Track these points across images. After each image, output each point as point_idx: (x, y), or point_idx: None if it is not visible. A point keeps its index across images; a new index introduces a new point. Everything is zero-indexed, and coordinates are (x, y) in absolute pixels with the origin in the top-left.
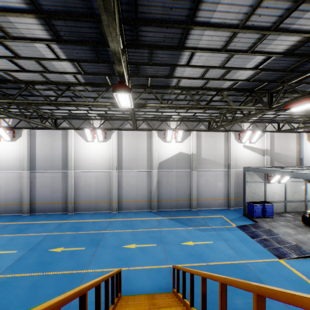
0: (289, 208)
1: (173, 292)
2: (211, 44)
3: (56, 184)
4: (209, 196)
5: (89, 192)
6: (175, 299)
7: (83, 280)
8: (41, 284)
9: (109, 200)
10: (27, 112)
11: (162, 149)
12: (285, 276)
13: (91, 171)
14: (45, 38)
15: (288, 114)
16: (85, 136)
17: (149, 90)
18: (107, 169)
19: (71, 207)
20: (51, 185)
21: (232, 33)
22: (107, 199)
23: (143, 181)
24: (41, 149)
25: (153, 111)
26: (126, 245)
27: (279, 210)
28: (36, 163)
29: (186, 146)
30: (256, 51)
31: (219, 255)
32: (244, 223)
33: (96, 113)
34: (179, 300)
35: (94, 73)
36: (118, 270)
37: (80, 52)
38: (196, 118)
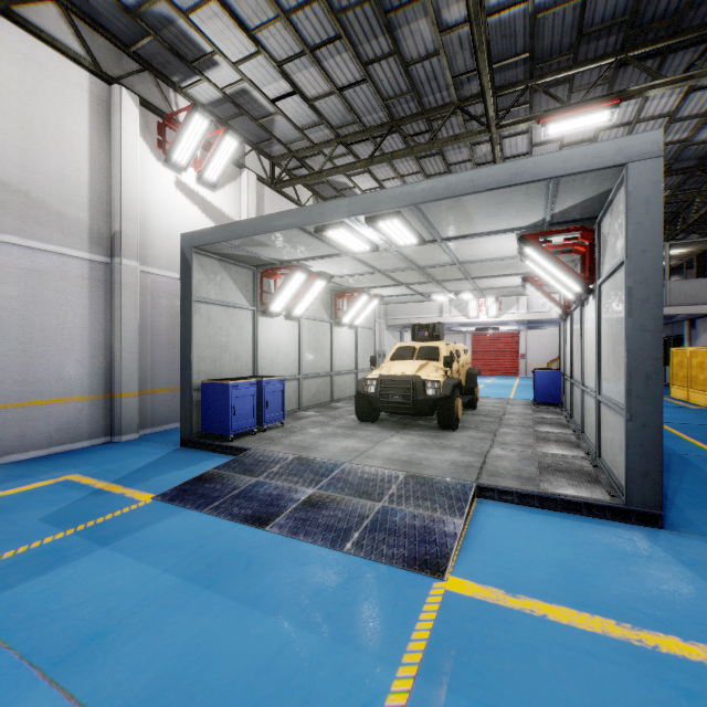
0: (307, 395)
1: None
2: None
3: None
4: None
5: None
6: None
7: None
8: None
9: None
10: None
11: None
12: None
13: None
14: None
15: (314, 99)
16: None
17: None
18: None
19: None
20: None
21: None
22: None
23: None
24: None
25: None
26: None
27: (288, 406)
28: None
29: None
30: None
31: None
32: (194, 472)
33: None
34: None
35: None
36: None
37: None
38: None
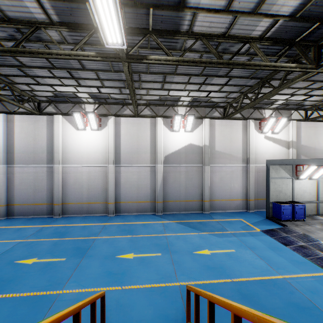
0: (321, 209)
1: None
2: None
3: (40, 181)
4: (224, 196)
5: (80, 191)
6: None
7: (52, 307)
8: None
9: (105, 201)
10: None
11: (168, 140)
12: None
13: (83, 165)
14: None
15: (322, 94)
16: (75, 124)
17: (152, 37)
18: (102, 164)
19: (58, 209)
20: (33, 183)
21: None
22: (102, 199)
23: (145, 178)
24: (22, 138)
25: (157, 88)
26: (121, 255)
27: (310, 213)
28: (14, 156)
29: (197, 136)
30: None
31: (246, 267)
32: (270, 227)
33: (87, 92)
34: None
35: None
36: (95, 295)
37: None
38: (209, 102)
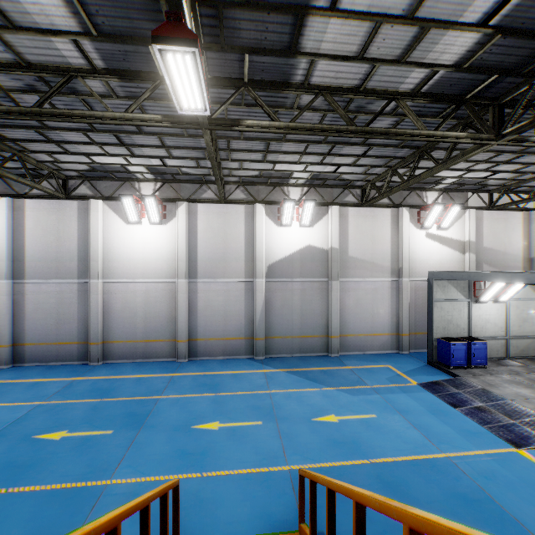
0: (513, 349)
1: (299, 531)
2: None
3: (67, 306)
4: (363, 329)
5: (132, 322)
6: None
7: (97, 505)
8: None
9: (172, 338)
10: (4, 159)
11: (273, 240)
12: None
13: (137, 281)
14: None
15: (514, 170)
16: (123, 214)
17: (248, 92)
18: (168, 278)
19: (97, 350)
20: (56, 309)
21: None
22: (167, 335)
23: (237, 300)
24: (37, 237)
25: (256, 159)
26: (200, 425)
27: (496, 355)
28: (25, 266)
29: (319, 233)
30: None
31: (392, 441)
32: (432, 378)
33: (144, 165)
34: None
35: (121, 37)
36: (167, 485)
37: None
38: (339, 179)
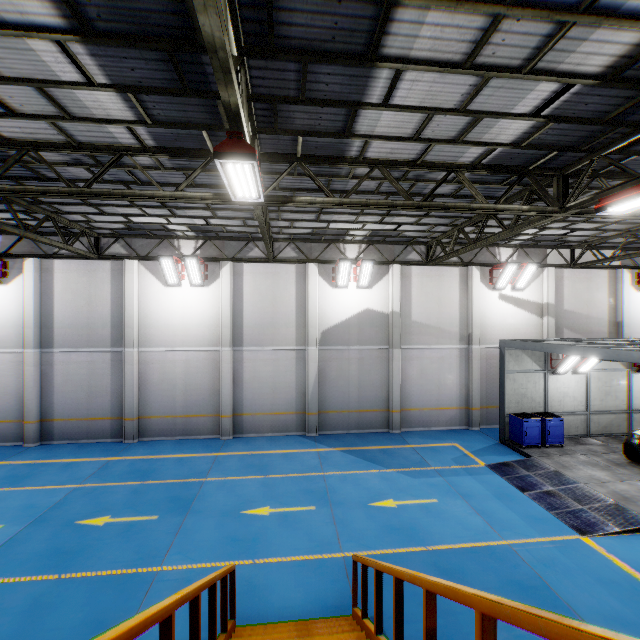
0: (595, 426)
1: (352, 615)
2: (440, 49)
3: (100, 377)
4: (428, 402)
5: (171, 395)
6: (357, 634)
7: (151, 591)
8: (53, 601)
9: (215, 413)
10: (34, 219)
11: (327, 303)
12: (596, 574)
13: (176, 349)
14: (54, 27)
15: (594, 228)
16: (161, 275)
17: (301, 167)
18: (211, 346)
19: (132, 427)
20: (87, 381)
21: (489, 21)
22: (210, 409)
23: (287, 371)
24: (66, 302)
25: (309, 219)
26: (250, 510)
27: (575, 432)
28: (54, 333)
29: (379, 295)
30: (540, 69)
31: (452, 528)
32: (502, 459)
33: (186, 224)
34: (369, 636)
35: (176, 124)
36: (227, 568)
37: (139, 65)
38: (401, 236)
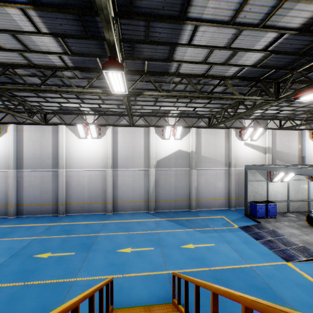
0: (292, 207)
1: (173, 302)
2: (218, 14)
3: (46, 184)
4: (209, 196)
5: (82, 192)
6: (175, 312)
7: (70, 290)
8: (21, 296)
9: (104, 201)
10: (13, 104)
11: (159, 147)
12: (295, 281)
13: (84, 170)
14: (19, 1)
15: (291, 110)
16: (77, 133)
17: (146, 77)
18: (102, 168)
19: (63, 208)
20: (40, 185)
21: None
22: (101, 200)
23: (139, 180)
24: (30, 146)
25: (150, 104)
26: (121, 249)
27: (282, 210)
28: (23, 162)
29: (185, 143)
30: (268, 25)
31: (222, 258)
32: (246, 224)
33: (89, 107)
34: None
35: (83, 54)
36: (109, 279)
37: (64, 23)
38: (196, 114)
